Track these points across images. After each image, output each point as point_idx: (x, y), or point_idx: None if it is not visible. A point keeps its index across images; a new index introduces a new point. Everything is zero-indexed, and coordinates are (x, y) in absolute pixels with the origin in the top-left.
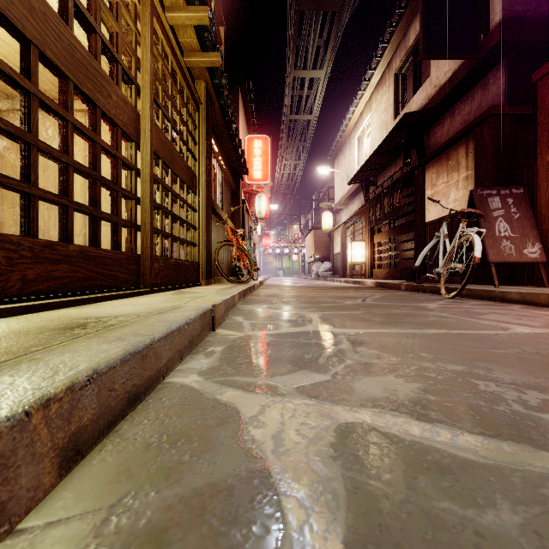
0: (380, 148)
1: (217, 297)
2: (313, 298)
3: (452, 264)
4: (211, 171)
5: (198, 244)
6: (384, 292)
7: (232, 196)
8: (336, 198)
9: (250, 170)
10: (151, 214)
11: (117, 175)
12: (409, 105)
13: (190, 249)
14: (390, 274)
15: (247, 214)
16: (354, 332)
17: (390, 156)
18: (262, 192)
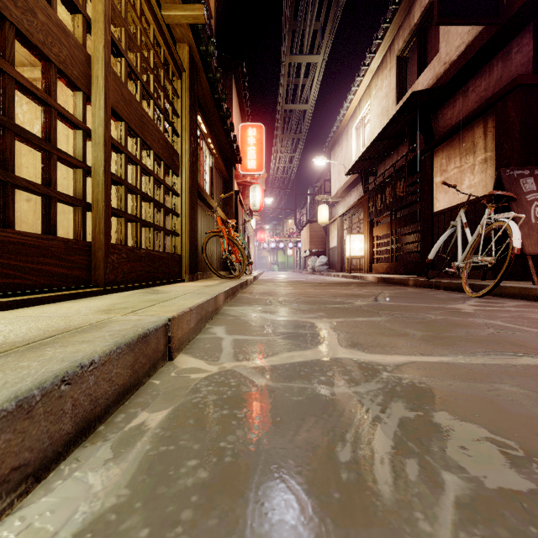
0: (382, 134)
1: (189, 300)
2: (315, 297)
3: (479, 257)
4: (197, 150)
5: (180, 233)
6: (393, 289)
7: (225, 186)
8: (332, 191)
9: (244, 159)
10: (106, 189)
11: (48, 129)
12: (414, 87)
13: (169, 238)
14: (392, 268)
15: (241, 207)
16: (400, 362)
17: (392, 143)
18: (256, 183)
